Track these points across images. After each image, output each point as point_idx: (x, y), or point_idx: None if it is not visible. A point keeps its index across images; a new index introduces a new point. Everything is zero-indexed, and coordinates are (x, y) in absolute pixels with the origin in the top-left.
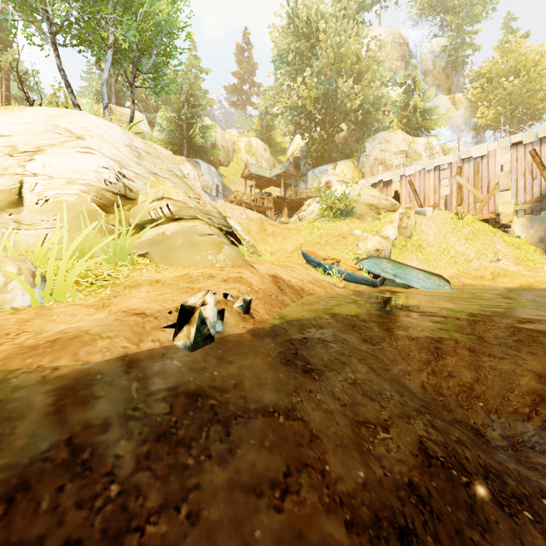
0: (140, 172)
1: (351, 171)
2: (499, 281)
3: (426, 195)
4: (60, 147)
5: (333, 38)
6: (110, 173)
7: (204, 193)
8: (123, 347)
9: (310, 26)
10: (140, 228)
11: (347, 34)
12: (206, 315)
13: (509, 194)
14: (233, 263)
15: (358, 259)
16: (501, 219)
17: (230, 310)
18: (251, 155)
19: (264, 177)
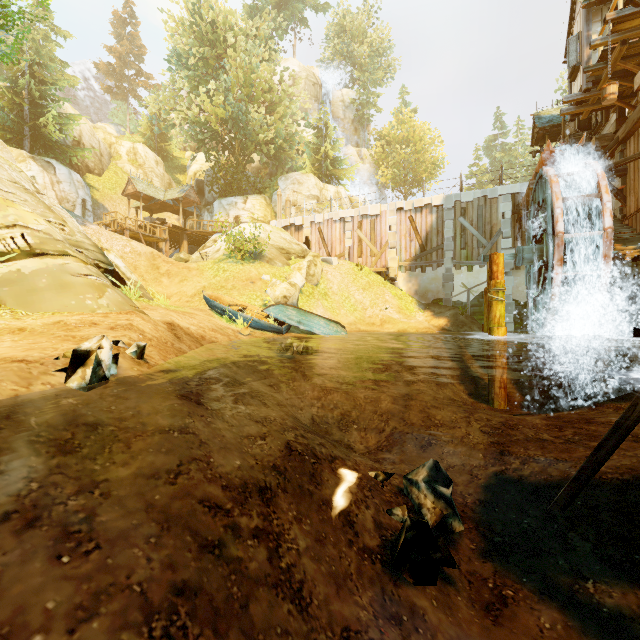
0: None
1: (263, 209)
2: (385, 327)
3: (333, 244)
4: None
5: (244, 57)
6: None
7: (70, 216)
8: (12, 390)
9: (217, 32)
10: None
11: (258, 59)
12: (102, 358)
13: (395, 251)
14: (119, 309)
15: (266, 306)
16: (390, 273)
17: (123, 356)
18: (137, 166)
19: (157, 199)
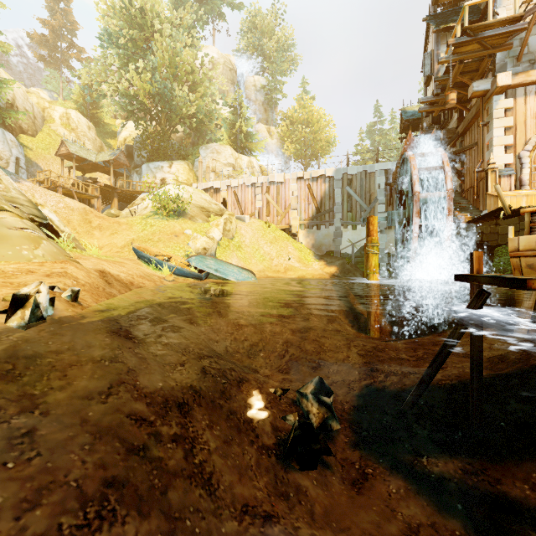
0: None
1: (186, 173)
2: (288, 274)
3: (246, 205)
4: None
5: (169, 42)
6: None
7: (4, 174)
8: None
9: (145, 18)
10: None
11: (182, 44)
12: (40, 300)
13: (297, 212)
14: (54, 258)
15: (188, 256)
16: (292, 230)
17: (59, 299)
18: (69, 130)
19: (89, 161)
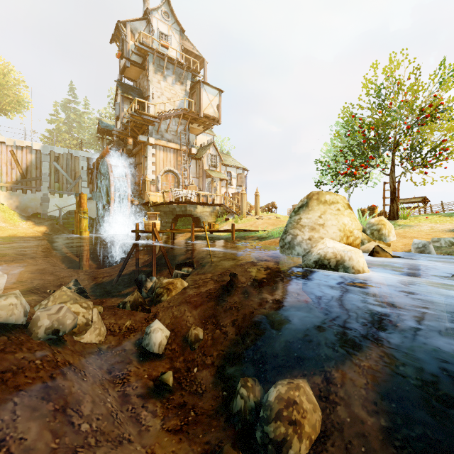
0: None
1: None
2: None
3: None
4: None
5: None
6: None
7: None
8: None
9: None
10: None
11: None
12: None
13: None
14: None
15: None
16: None
17: None
18: None
19: None
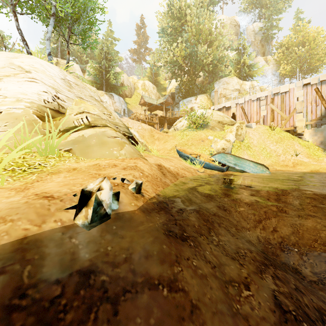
0: (70, 96)
1: (205, 101)
2: (297, 168)
3: (251, 116)
4: (13, 77)
5: (195, 20)
6: (48, 95)
7: (114, 111)
8: (24, 229)
9: (181, 12)
10: (66, 132)
11: (204, 17)
12: (102, 198)
13: (302, 115)
14: (131, 156)
15: (212, 154)
16: (297, 130)
17: (125, 192)
18: (145, 91)
19: (153, 104)
